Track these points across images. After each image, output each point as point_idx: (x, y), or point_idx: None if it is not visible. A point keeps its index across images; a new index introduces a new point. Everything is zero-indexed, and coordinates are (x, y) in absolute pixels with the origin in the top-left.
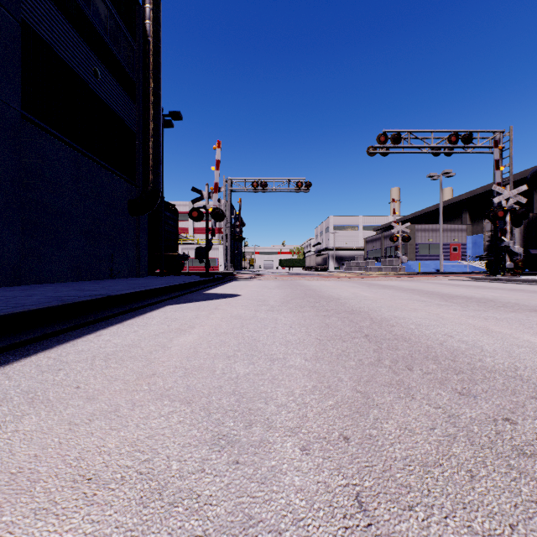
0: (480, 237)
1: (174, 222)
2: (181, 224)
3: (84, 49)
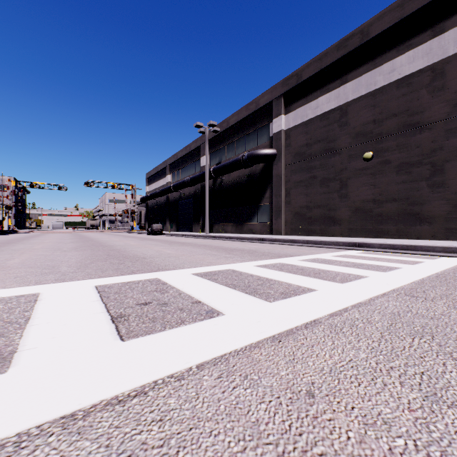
0: None
1: None
2: None
3: None
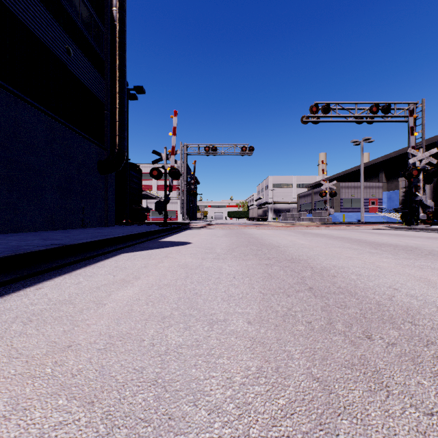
0: (394, 193)
1: (138, 180)
2: (147, 182)
3: (57, 29)
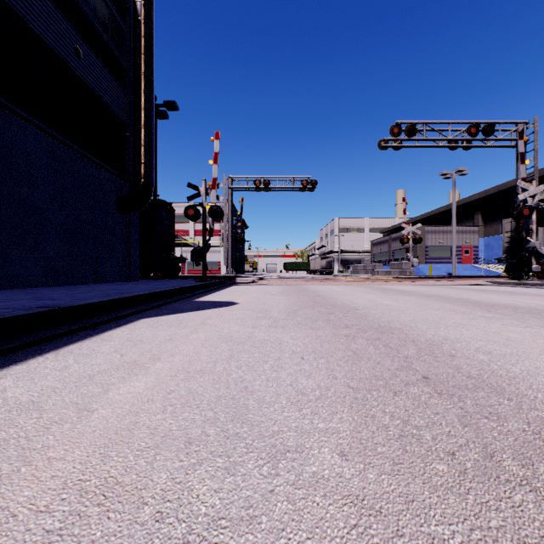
0: (493, 239)
1: (170, 222)
2: (182, 226)
3: (62, 23)
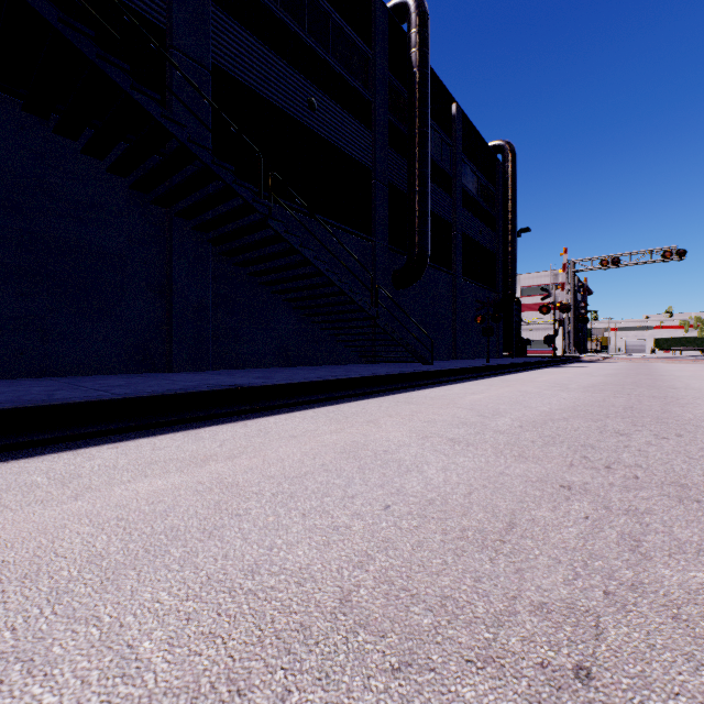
0: None
1: (518, 313)
2: None
3: (476, 222)
